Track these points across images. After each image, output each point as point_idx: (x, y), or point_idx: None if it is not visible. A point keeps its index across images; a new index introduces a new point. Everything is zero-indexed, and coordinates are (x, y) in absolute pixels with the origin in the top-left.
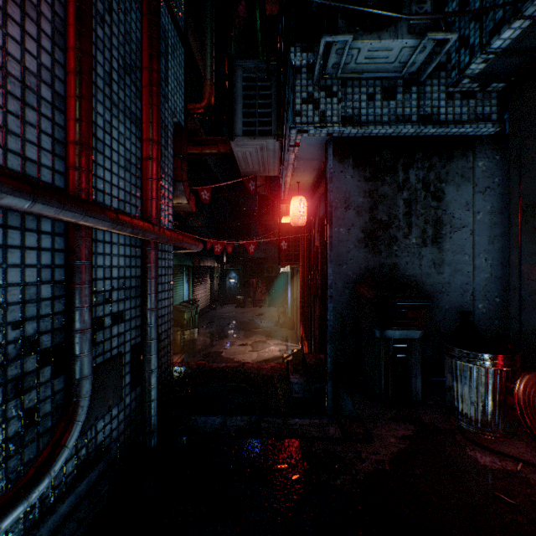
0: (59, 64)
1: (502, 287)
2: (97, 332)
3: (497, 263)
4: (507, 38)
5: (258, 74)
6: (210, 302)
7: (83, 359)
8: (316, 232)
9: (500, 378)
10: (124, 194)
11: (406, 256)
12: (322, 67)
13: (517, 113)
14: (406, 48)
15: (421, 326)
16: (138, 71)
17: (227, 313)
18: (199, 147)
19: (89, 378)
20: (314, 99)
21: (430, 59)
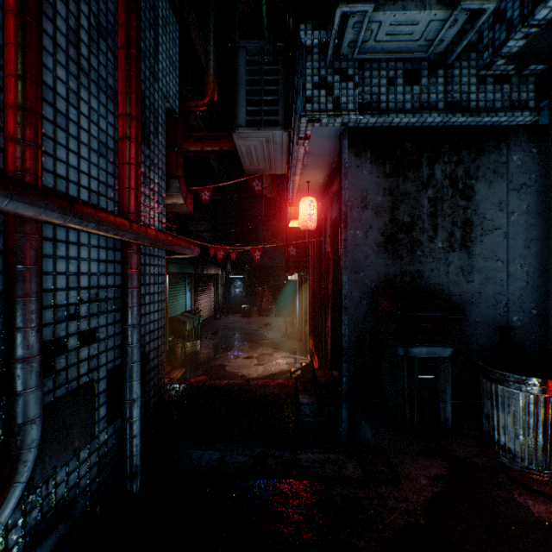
0: None
1: (540, 297)
2: (57, 357)
3: (534, 270)
4: None
5: (263, 56)
6: (214, 312)
7: (26, 397)
8: (328, 236)
9: None
10: (97, 185)
11: (431, 262)
12: (337, 46)
13: None
14: (434, 22)
15: (452, 342)
16: (118, 38)
17: (232, 323)
18: (200, 144)
19: (36, 421)
20: (327, 83)
21: (458, 38)
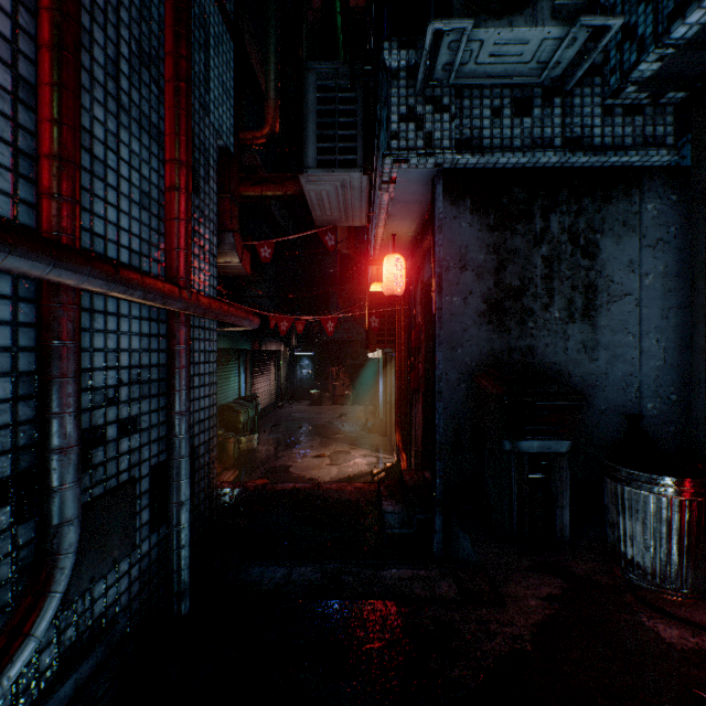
0: (26, 33)
1: (681, 380)
2: (94, 450)
3: (674, 346)
4: (695, 24)
5: (338, 81)
6: (275, 399)
7: (64, 494)
8: (419, 303)
9: (689, 512)
10: (139, 243)
11: (546, 336)
12: (429, 69)
13: (705, 134)
14: (548, 41)
15: (570, 435)
16: (162, 65)
17: (297, 413)
18: (258, 188)
19: (74, 522)
20: (417, 115)
21: (579, 58)
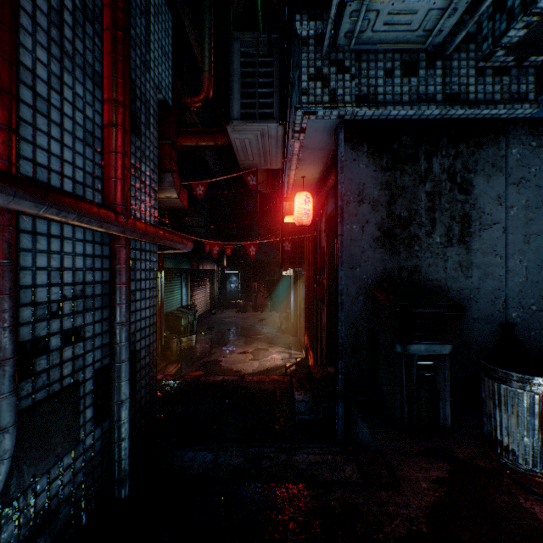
0: None
1: (540, 293)
2: (36, 359)
3: (534, 265)
4: None
5: (258, 48)
6: (210, 307)
7: None
8: (323, 232)
9: None
10: (83, 175)
11: (429, 258)
12: (333, 37)
13: None
14: (433, 11)
15: (452, 340)
16: None
17: (227, 318)
18: (194, 139)
19: (9, 430)
20: (323, 75)
21: (457, 28)
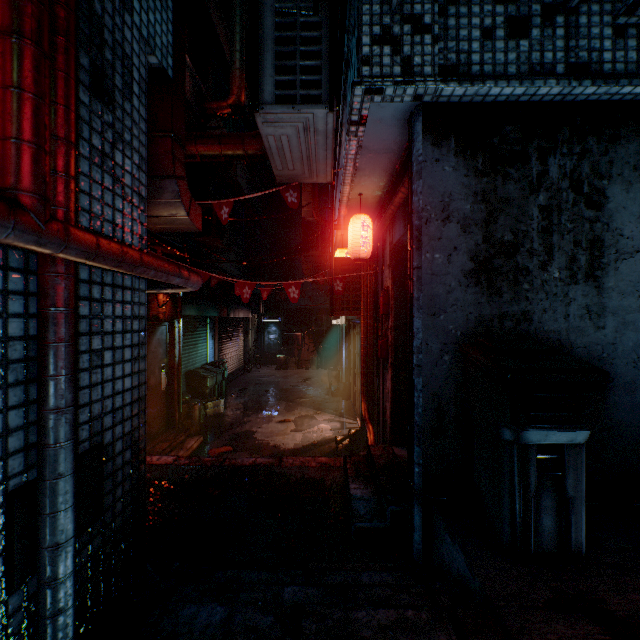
0: None
1: None
2: None
3: None
4: None
5: (299, 3)
6: (243, 363)
7: None
8: (387, 267)
9: None
10: None
11: (544, 300)
12: None
13: None
14: None
15: (591, 423)
16: None
17: (264, 377)
18: (217, 146)
19: None
20: (393, 36)
21: None
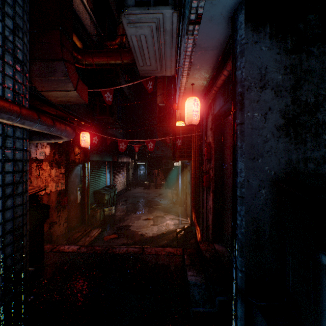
0: None
1: None
2: None
3: None
4: None
5: None
6: (126, 186)
7: None
8: (209, 129)
9: None
10: None
11: None
12: None
13: None
14: None
15: None
16: None
17: (137, 193)
18: (105, 58)
19: None
20: None
21: None
